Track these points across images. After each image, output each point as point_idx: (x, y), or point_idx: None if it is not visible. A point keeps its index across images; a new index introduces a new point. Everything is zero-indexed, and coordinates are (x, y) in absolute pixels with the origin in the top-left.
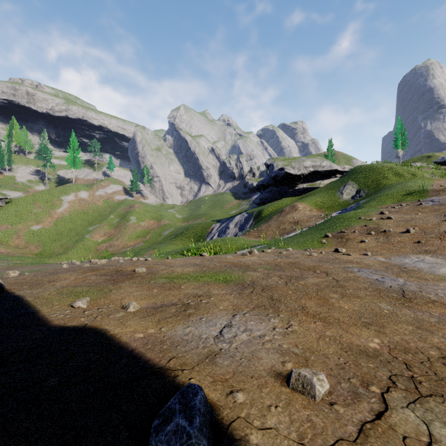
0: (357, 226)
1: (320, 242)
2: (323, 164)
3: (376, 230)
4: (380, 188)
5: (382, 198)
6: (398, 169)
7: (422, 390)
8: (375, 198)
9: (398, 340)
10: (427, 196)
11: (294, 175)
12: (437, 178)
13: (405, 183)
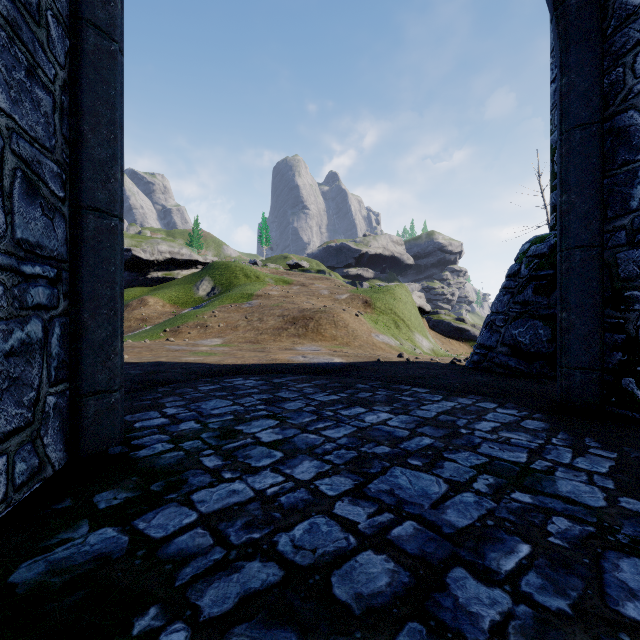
0: (192, 322)
1: (158, 336)
2: (183, 252)
3: (203, 325)
4: (231, 287)
5: (224, 299)
6: (247, 271)
7: (153, 357)
8: (219, 298)
9: (158, 355)
10: (252, 299)
11: (145, 261)
12: (269, 284)
13: (246, 286)
